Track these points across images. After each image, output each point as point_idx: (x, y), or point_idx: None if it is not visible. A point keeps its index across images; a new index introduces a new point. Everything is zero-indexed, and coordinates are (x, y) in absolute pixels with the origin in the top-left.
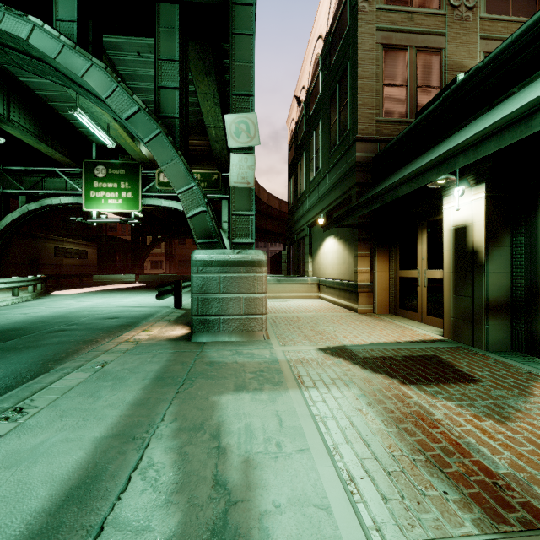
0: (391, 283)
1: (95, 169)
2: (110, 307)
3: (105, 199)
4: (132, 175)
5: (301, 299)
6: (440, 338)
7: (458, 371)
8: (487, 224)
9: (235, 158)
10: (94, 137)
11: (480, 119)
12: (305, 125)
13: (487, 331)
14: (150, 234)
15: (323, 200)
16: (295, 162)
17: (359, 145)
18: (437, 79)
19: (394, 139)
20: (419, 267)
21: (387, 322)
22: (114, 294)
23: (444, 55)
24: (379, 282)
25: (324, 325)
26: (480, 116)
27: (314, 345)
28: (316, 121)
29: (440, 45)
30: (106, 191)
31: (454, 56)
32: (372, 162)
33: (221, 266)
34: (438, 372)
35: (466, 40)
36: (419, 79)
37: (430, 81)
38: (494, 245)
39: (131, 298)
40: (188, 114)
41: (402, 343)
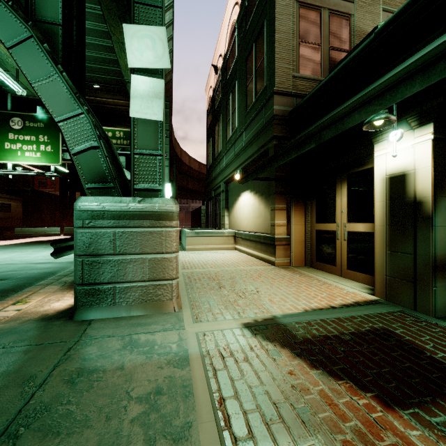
0: (306, 236)
1: (10, 120)
2: (8, 264)
3: (22, 151)
4: (52, 129)
5: (219, 251)
6: (372, 299)
7: (437, 363)
8: (435, 169)
9: (138, 81)
10: (11, 89)
11: (433, 43)
12: (222, 89)
13: (435, 294)
14: (79, 189)
15: (239, 156)
16: (213, 125)
17: (276, 98)
18: (347, 43)
19: (314, 89)
20: (338, 221)
21: (308, 277)
22: (28, 247)
23: (352, 20)
24: (295, 235)
25: (245, 283)
26: (428, 43)
27: (237, 318)
28: (233, 84)
29: (349, 10)
30: (23, 143)
31: (361, 23)
32: (289, 116)
33: (116, 218)
34: (414, 367)
35: (371, 10)
36: (331, 41)
37: (341, 43)
38: (442, 195)
39: (43, 252)
40: (83, 33)
41: (339, 309)
